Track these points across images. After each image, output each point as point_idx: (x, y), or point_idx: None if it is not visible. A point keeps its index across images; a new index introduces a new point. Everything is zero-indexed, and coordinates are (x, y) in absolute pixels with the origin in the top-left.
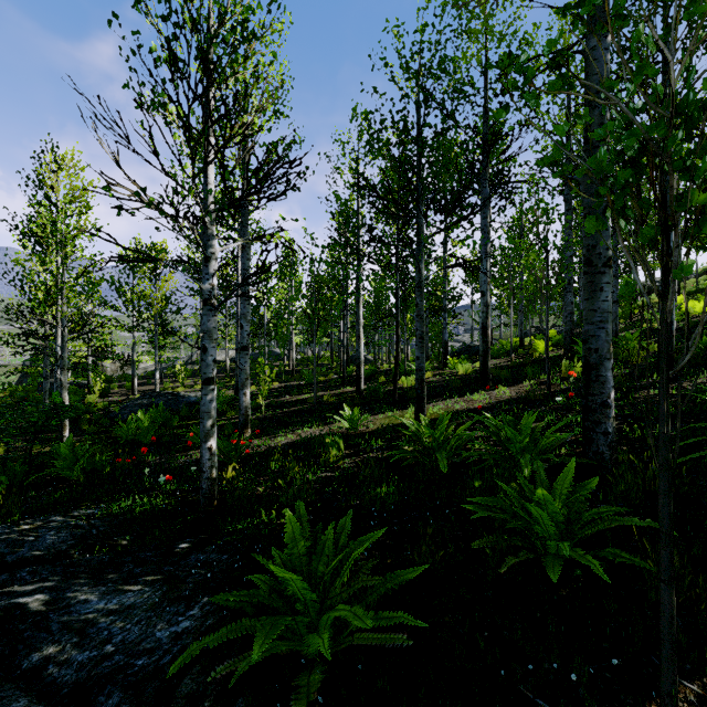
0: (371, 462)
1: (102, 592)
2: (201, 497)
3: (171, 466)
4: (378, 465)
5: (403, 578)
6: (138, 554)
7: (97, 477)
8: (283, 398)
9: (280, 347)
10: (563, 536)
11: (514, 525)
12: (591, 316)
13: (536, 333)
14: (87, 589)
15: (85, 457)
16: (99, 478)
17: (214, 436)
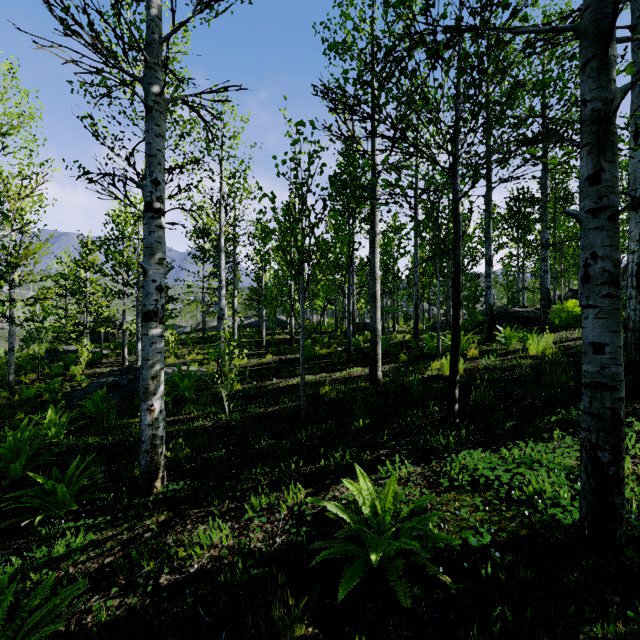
0: None
1: None
2: None
3: None
4: None
5: None
6: None
7: None
8: (269, 381)
9: (268, 314)
10: None
11: None
12: None
13: (574, 297)
14: None
15: None
16: None
17: None
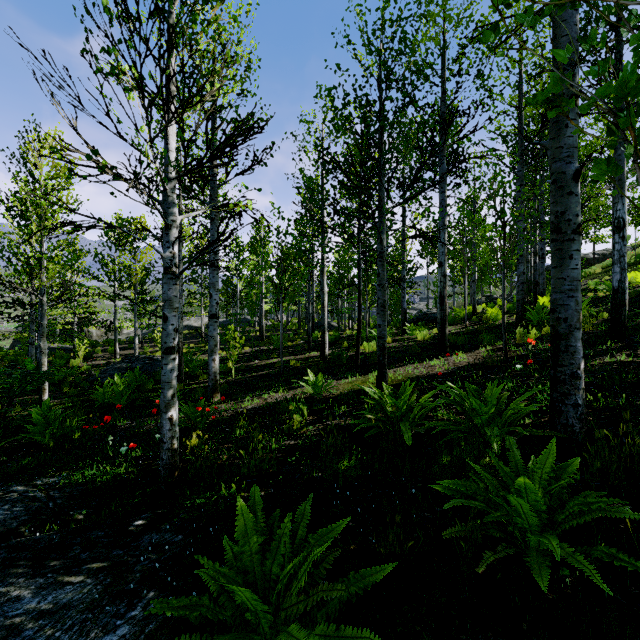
0: (334, 431)
1: (38, 586)
2: (161, 468)
3: (140, 431)
4: (341, 434)
5: (369, 580)
6: (89, 533)
7: (67, 442)
8: (252, 362)
9: (250, 314)
10: (545, 526)
11: (492, 517)
12: (560, 284)
13: (486, 301)
14: (23, 581)
15: (56, 422)
16: (69, 444)
17: (175, 406)
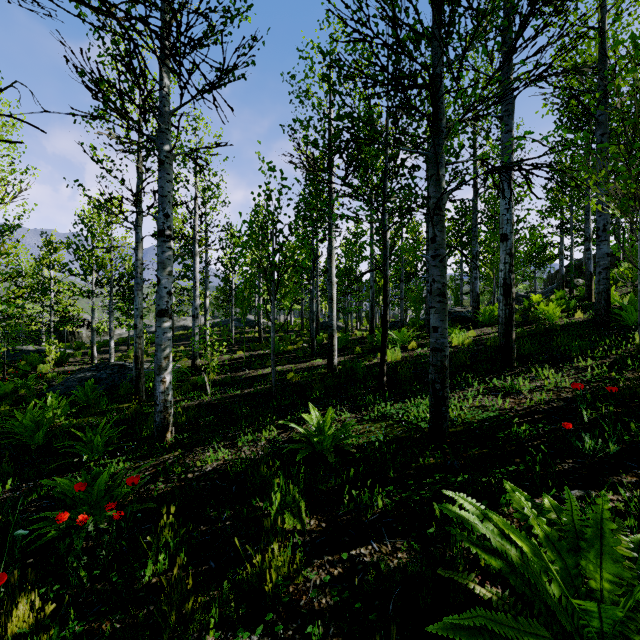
0: None
1: None
2: None
3: None
4: None
5: None
6: None
7: None
8: (242, 372)
9: (240, 313)
10: None
11: None
12: None
13: None
14: None
15: None
16: None
17: None
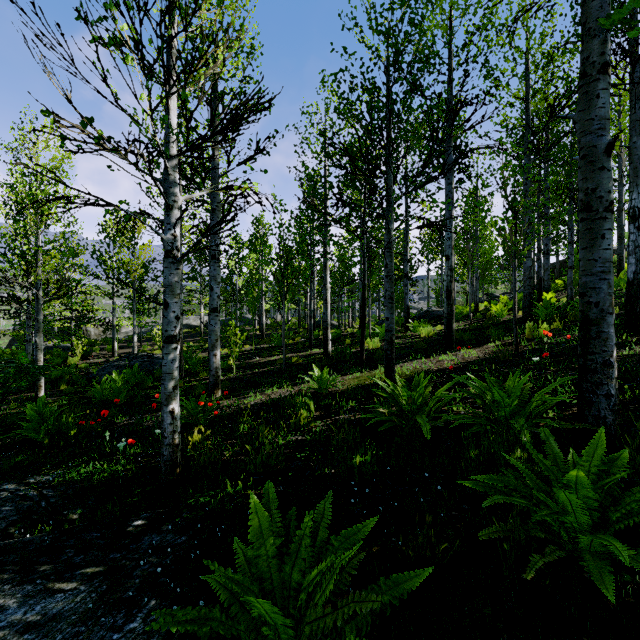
0: (345, 426)
1: (25, 594)
2: (162, 465)
3: (139, 428)
4: (352, 429)
5: (403, 588)
6: (84, 534)
7: (63, 439)
8: (253, 359)
9: (250, 311)
10: (595, 525)
11: (542, 516)
12: (590, 266)
13: (487, 299)
14: (9, 589)
15: (52, 419)
16: (65, 441)
17: (177, 399)
